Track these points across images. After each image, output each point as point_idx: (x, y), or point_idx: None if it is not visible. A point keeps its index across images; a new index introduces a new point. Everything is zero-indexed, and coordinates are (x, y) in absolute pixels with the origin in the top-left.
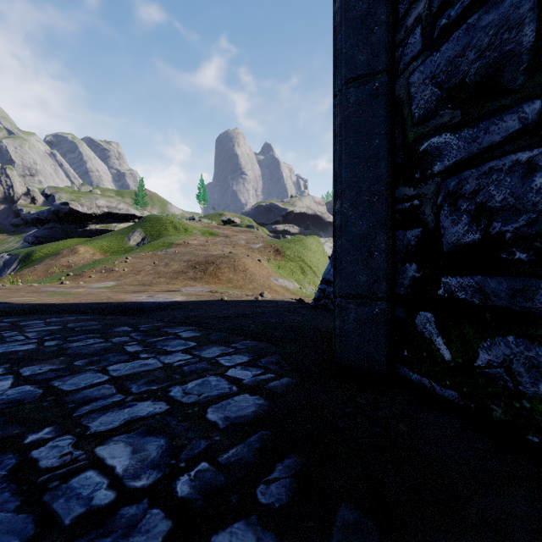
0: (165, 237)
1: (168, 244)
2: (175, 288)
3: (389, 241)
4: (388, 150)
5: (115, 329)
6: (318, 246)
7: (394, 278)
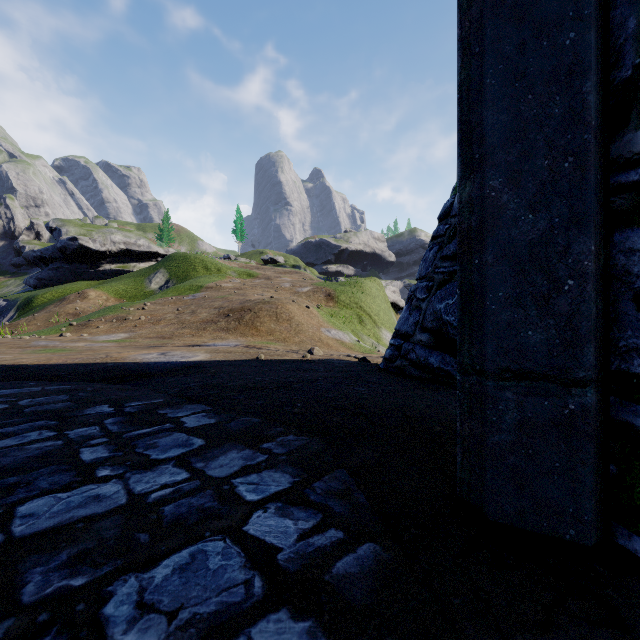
0: (193, 279)
1: (196, 287)
2: (202, 341)
3: (599, 256)
4: (596, 54)
5: (86, 411)
6: (379, 289)
7: (607, 336)
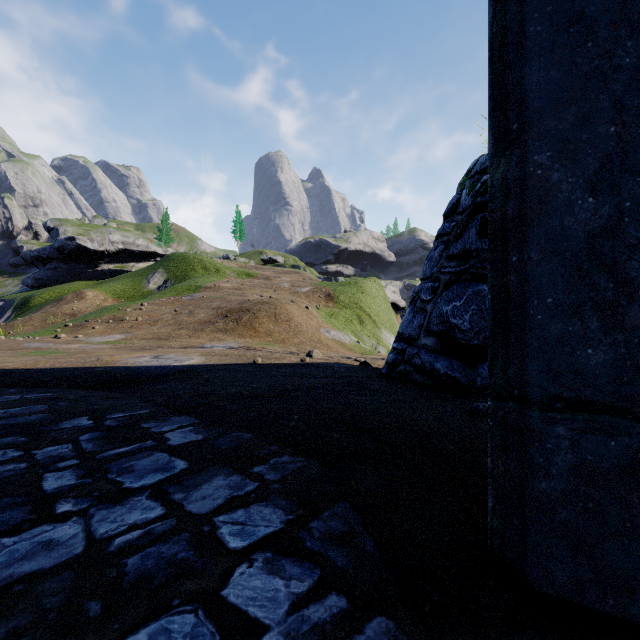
0: (192, 279)
1: (194, 287)
2: (199, 343)
3: None
4: None
5: (62, 424)
6: (379, 289)
7: None
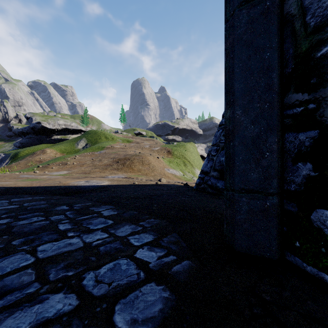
0: (100, 143)
1: (101, 147)
2: (105, 175)
3: (279, 143)
4: (278, 62)
5: (56, 208)
6: (194, 148)
7: (282, 175)
